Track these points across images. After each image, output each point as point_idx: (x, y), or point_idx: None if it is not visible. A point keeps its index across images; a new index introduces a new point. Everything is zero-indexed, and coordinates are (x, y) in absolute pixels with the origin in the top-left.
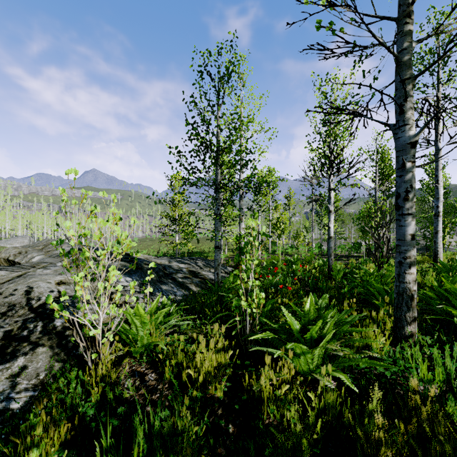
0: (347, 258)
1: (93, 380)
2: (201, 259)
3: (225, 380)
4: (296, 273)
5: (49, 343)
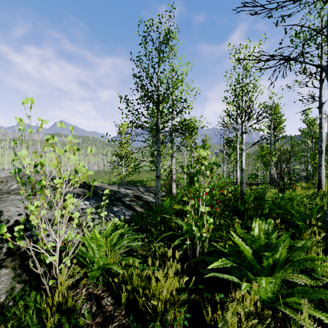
0: (249, 185)
1: (49, 311)
2: (142, 186)
3: (185, 312)
4: (215, 196)
5: (12, 264)
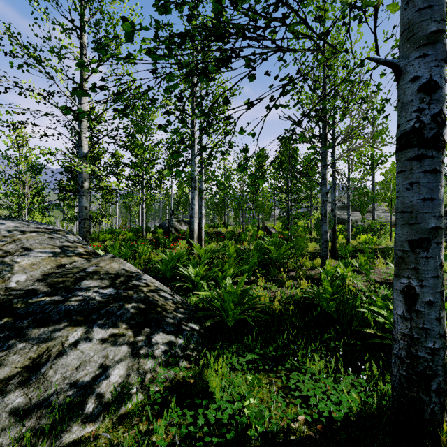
0: None
1: None
2: None
3: None
4: None
5: None
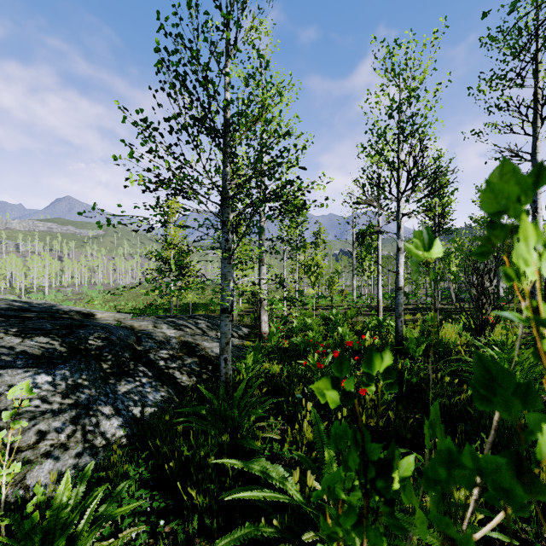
0: None
1: None
2: (205, 317)
3: None
4: (344, 339)
5: None
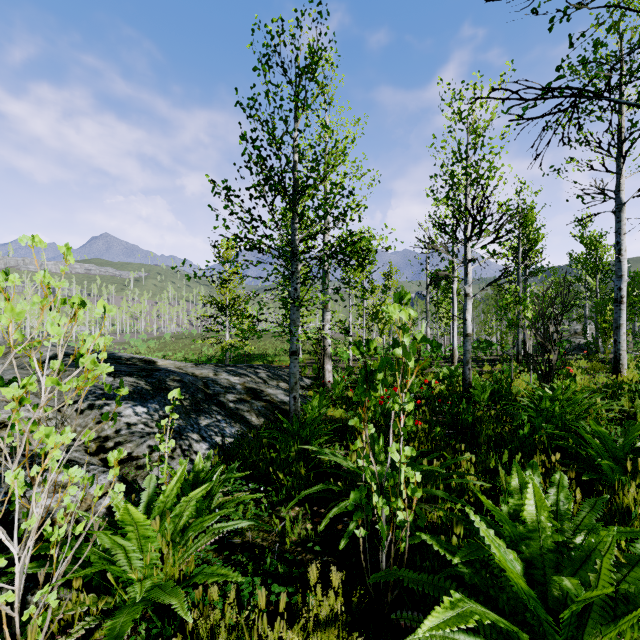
0: (477, 364)
1: None
2: (265, 367)
3: None
4: (412, 389)
5: None
